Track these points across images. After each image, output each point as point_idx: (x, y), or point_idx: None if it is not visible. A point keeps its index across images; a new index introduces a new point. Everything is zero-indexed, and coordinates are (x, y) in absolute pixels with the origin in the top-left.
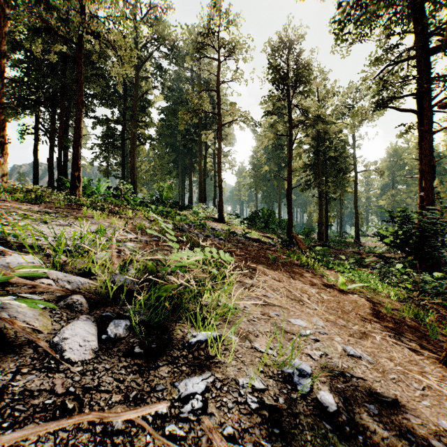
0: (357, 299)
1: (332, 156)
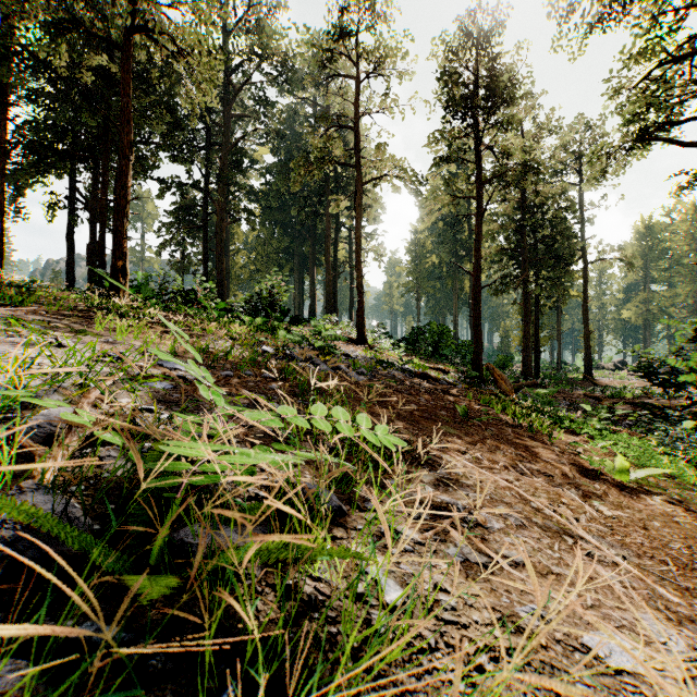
0: (667, 511)
1: (546, 236)
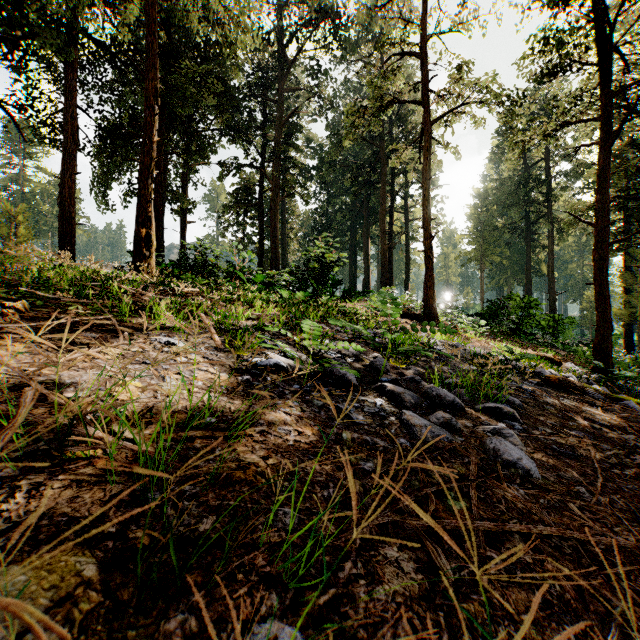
0: None
1: None
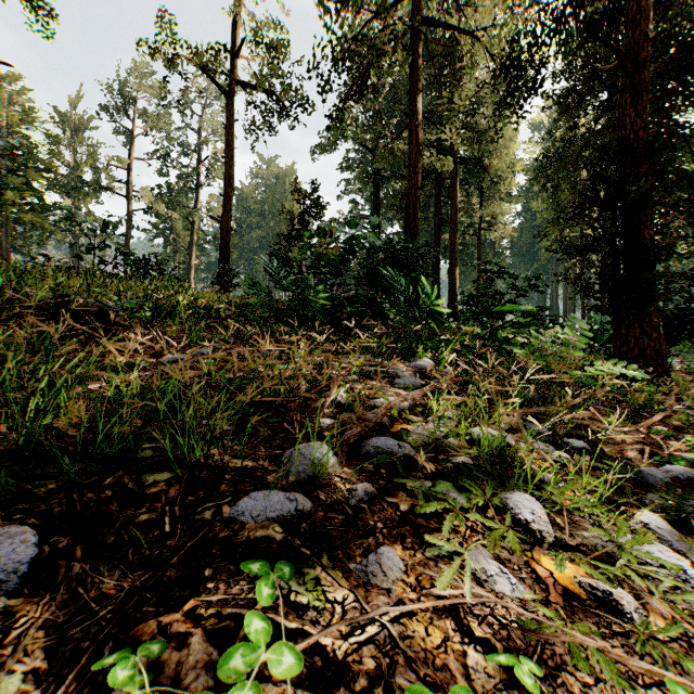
0: None
1: None
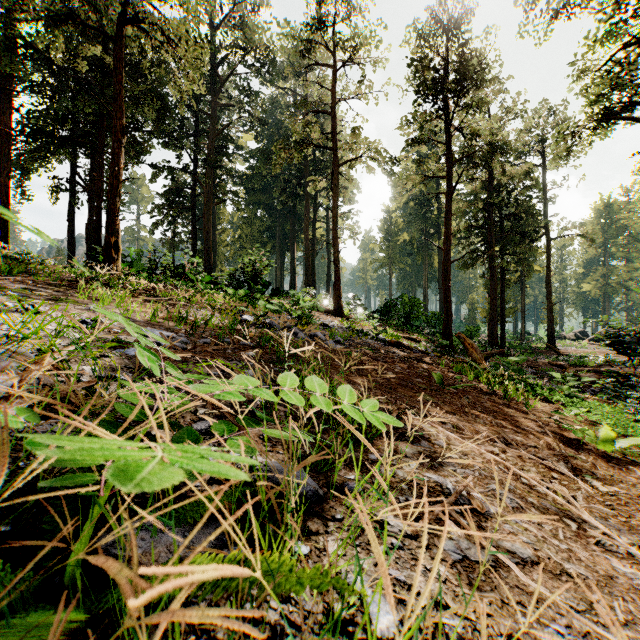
0: None
1: (511, 213)
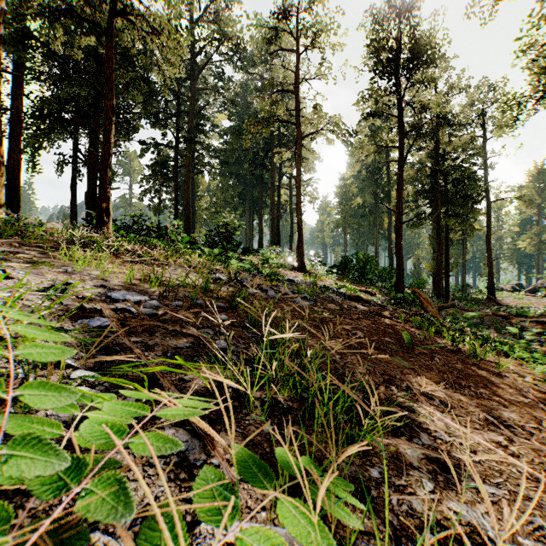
0: None
1: (455, 179)
